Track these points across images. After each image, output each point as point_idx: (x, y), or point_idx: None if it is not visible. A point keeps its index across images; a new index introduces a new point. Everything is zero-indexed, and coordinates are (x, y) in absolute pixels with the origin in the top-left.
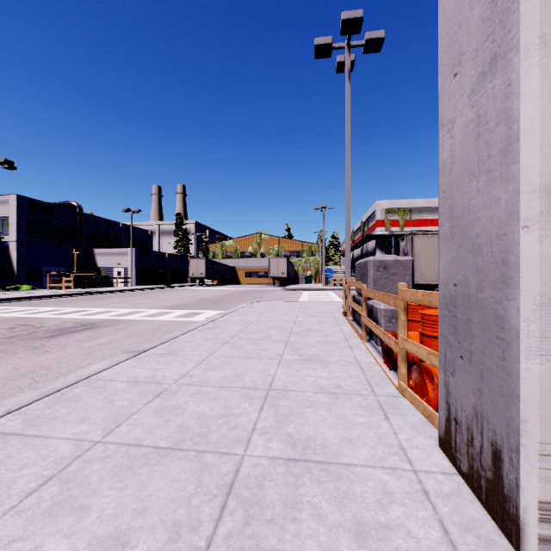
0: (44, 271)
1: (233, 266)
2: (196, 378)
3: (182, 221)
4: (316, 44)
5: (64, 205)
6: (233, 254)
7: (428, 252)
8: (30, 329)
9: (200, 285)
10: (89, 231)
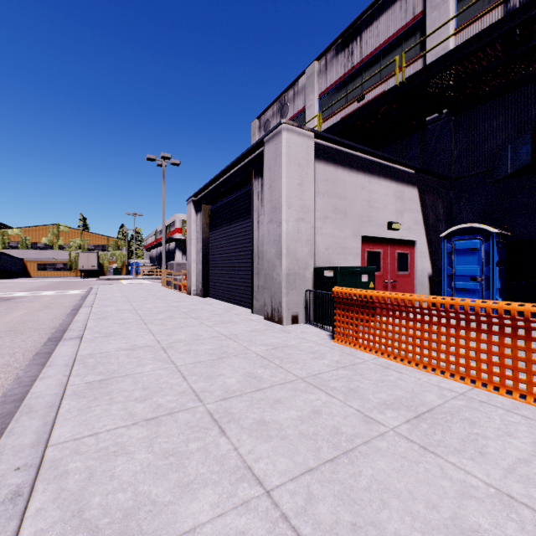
0: None
1: (21, 258)
2: (130, 295)
3: None
4: (148, 157)
5: None
6: (21, 244)
7: None
8: None
9: None
10: None
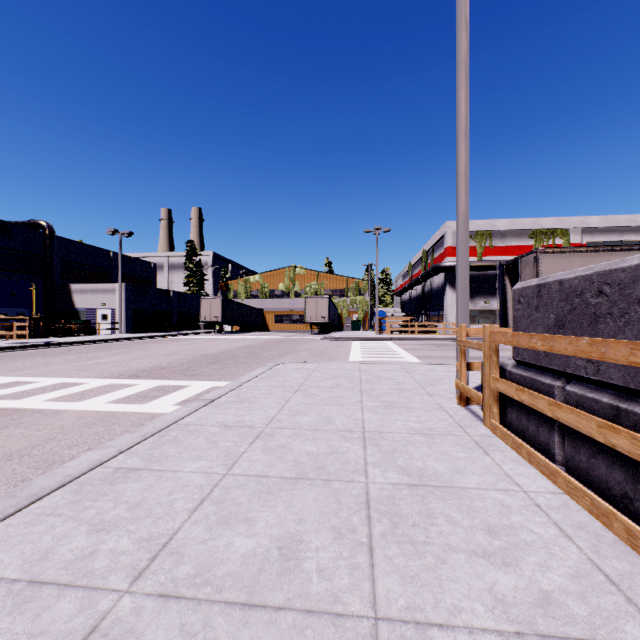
0: None
1: (260, 308)
2: None
3: (194, 251)
4: None
5: (28, 225)
6: (260, 293)
7: None
8: None
9: (215, 332)
10: (65, 260)
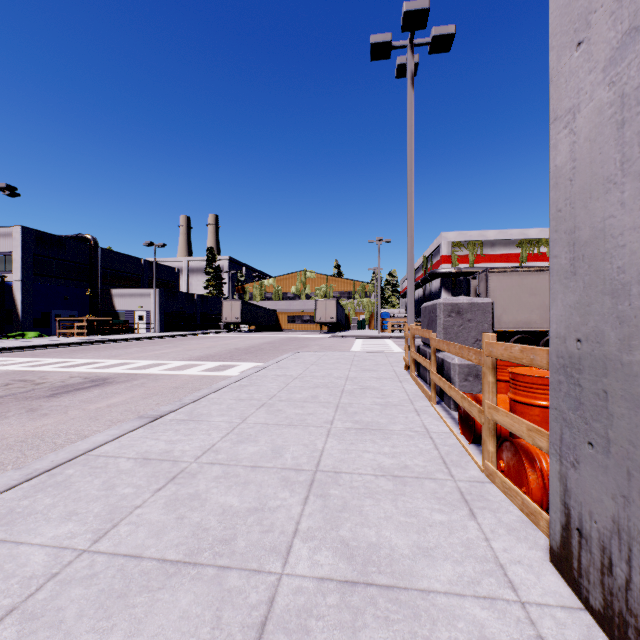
0: (53, 315)
1: (274, 309)
2: (223, 454)
3: (214, 257)
4: (372, 42)
5: (76, 238)
6: (274, 295)
7: (505, 293)
8: (29, 385)
9: (234, 331)
10: (105, 268)
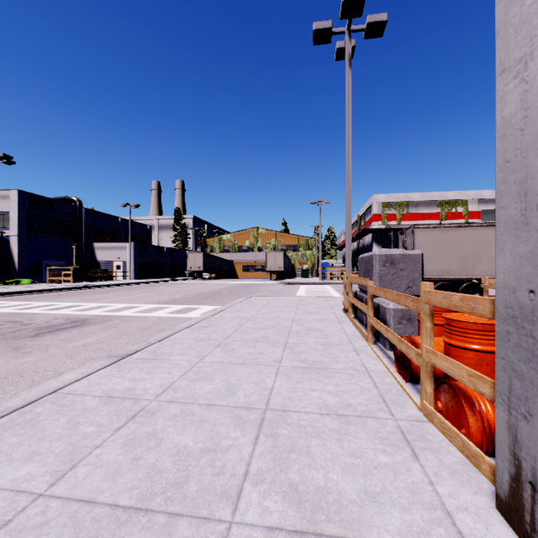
0: (44, 265)
1: (231, 260)
2: (181, 392)
3: (180, 216)
4: (315, 29)
5: (64, 200)
6: (231, 248)
7: (429, 246)
8: (17, 326)
9: (198, 279)
10: (89, 225)
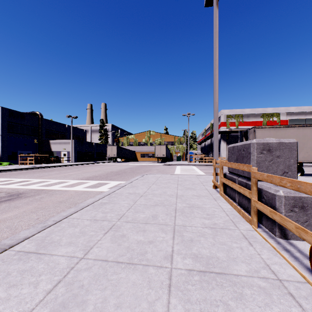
0: (18, 153)
1: (134, 150)
2: None
3: (103, 124)
4: None
5: (31, 113)
6: (134, 143)
7: None
8: None
9: (113, 162)
10: (47, 129)
